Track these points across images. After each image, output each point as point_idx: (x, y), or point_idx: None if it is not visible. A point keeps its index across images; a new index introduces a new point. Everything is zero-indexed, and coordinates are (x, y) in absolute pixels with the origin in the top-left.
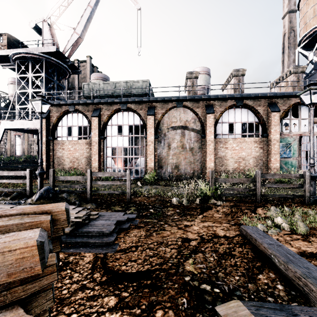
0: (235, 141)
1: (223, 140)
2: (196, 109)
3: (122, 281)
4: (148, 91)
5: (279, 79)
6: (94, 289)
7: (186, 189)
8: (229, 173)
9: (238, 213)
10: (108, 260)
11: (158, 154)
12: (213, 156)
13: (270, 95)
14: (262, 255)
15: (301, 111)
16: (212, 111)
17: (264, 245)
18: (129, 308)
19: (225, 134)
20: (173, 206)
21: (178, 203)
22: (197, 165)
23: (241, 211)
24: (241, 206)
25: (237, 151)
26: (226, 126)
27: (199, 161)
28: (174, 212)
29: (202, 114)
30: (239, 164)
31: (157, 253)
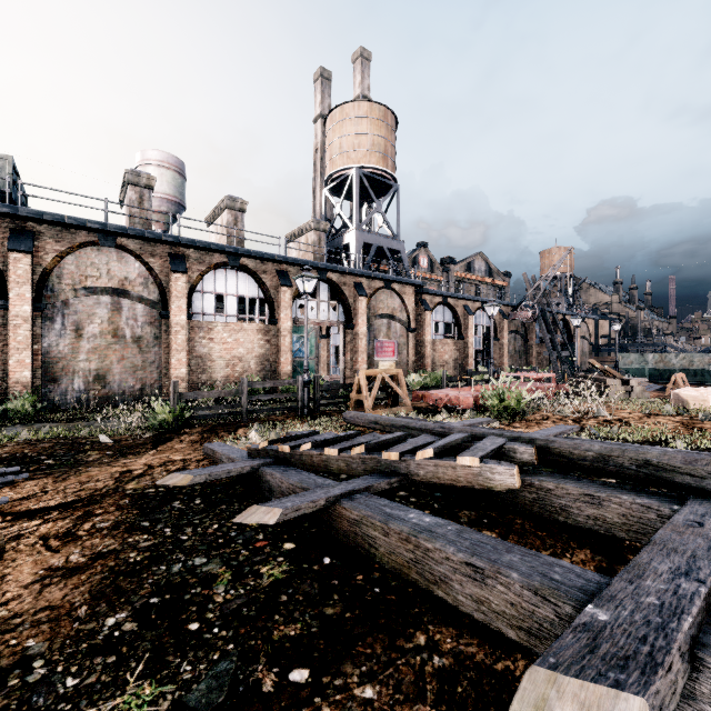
0: (226, 329)
1: (205, 325)
2: (149, 257)
3: (40, 513)
4: (11, 187)
5: (299, 231)
6: (0, 525)
7: (126, 419)
8: (216, 386)
9: (212, 438)
10: (2, 509)
11: (46, 349)
12: (185, 355)
13: (279, 260)
14: (218, 462)
15: (321, 290)
16: (183, 268)
17: (219, 452)
18: (61, 519)
19: (210, 314)
20: (98, 448)
21: (109, 442)
22: (152, 373)
23: (217, 435)
24: (218, 430)
25: (230, 345)
26: (210, 298)
27: (156, 365)
28: (101, 455)
29: (162, 271)
30: (235, 369)
31: (83, 488)
